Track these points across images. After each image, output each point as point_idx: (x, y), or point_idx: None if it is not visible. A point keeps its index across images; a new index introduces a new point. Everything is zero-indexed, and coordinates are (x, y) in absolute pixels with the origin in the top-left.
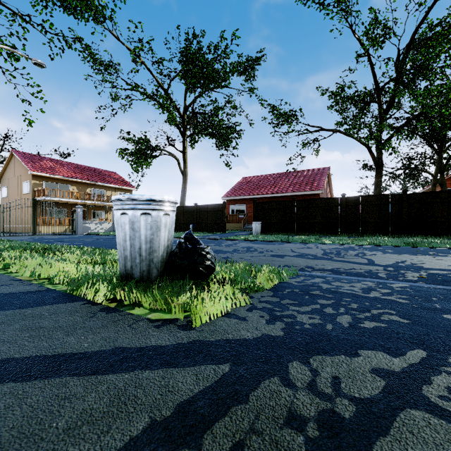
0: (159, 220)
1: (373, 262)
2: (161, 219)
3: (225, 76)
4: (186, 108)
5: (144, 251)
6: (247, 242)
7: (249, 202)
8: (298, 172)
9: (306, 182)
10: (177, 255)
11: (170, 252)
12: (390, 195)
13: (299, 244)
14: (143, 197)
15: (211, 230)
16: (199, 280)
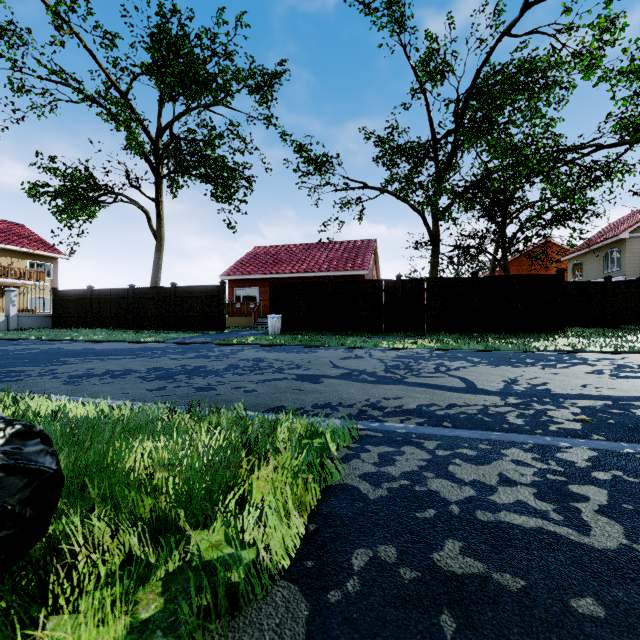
0: None
1: (473, 385)
2: None
3: (225, 84)
4: (161, 130)
5: None
6: (257, 349)
7: (263, 284)
8: (335, 243)
9: (347, 258)
10: None
11: None
12: (457, 279)
13: (342, 351)
14: None
15: (201, 328)
16: None
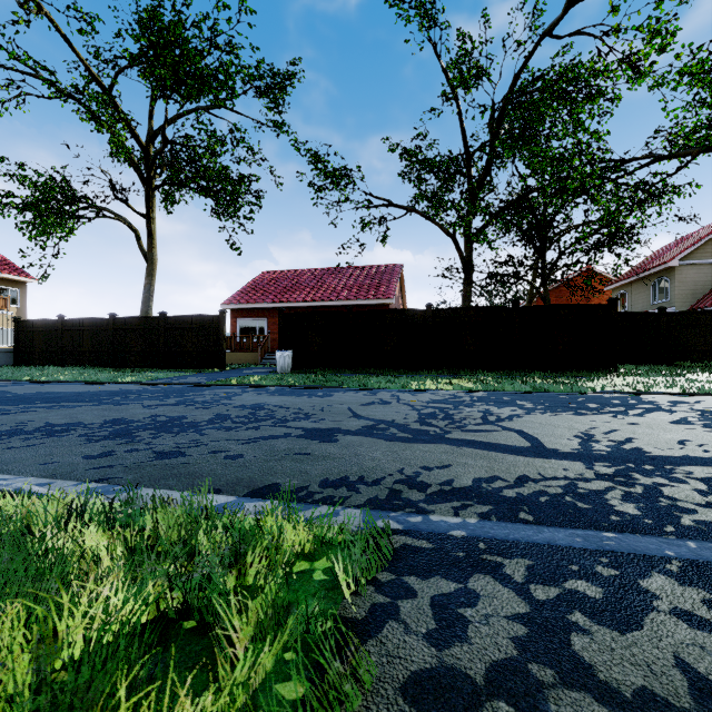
0: None
1: (539, 443)
2: None
3: (227, 80)
4: (153, 134)
5: None
6: (260, 392)
7: (272, 315)
8: (356, 268)
9: (369, 285)
10: None
11: None
12: (496, 308)
13: (364, 394)
14: None
15: (196, 366)
16: None
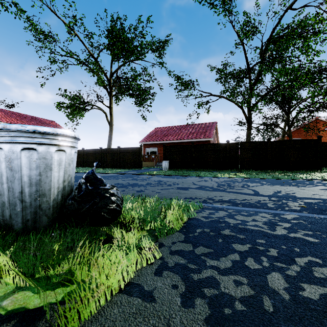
0: (49, 157)
1: (258, 193)
2: (53, 156)
3: (141, 50)
4: (112, 74)
5: (28, 195)
6: (158, 177)
7: (159, 146)
8: (195, 125)
9: (201, 132)
10: (74, 198)
11: (68, 194)
12: (259, 142)
13: (198, 178)
14: (24, 128)
15: (131, 167)
16: (102, 226)
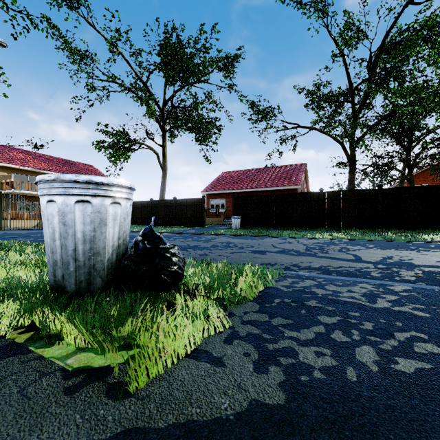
0: (104, 210)
1: (360, 258)
2: (107, 209)
3: (204, 70)
4: (165, 102)
5: (82, 254)
6: (227, 237)
7: (228, 197)
8: (276, 167)
9: (285, 178)
10: (131, 258)
11: (123, 254)
12: (366, 190)
13: (280, 239)
14: (78, 178)
15: (190, 225)
16: (162, 292)
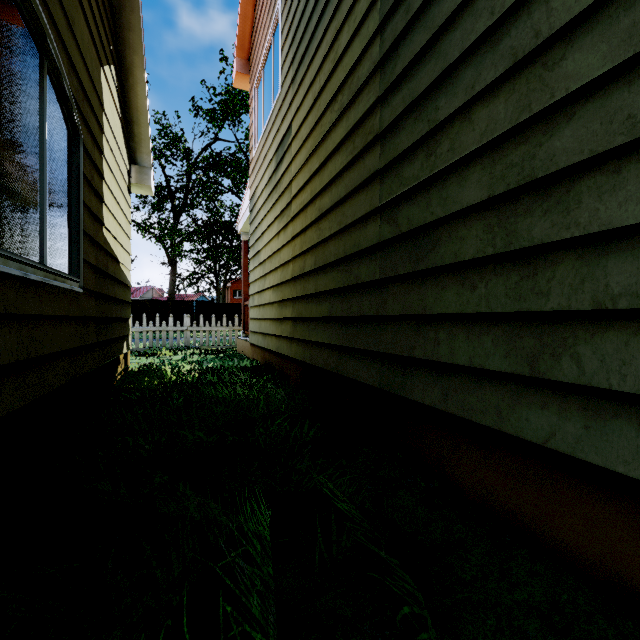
0: None
1: None
2: None
3: None
4: None
5: None
6: None
7: None
8: None
9: None
10: None
11: None
12: (159, 300)
13: None
14: None
15: None
16: None
